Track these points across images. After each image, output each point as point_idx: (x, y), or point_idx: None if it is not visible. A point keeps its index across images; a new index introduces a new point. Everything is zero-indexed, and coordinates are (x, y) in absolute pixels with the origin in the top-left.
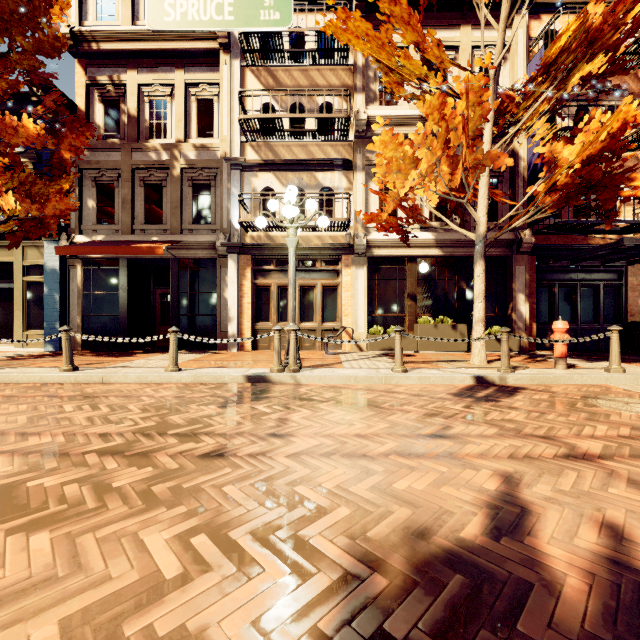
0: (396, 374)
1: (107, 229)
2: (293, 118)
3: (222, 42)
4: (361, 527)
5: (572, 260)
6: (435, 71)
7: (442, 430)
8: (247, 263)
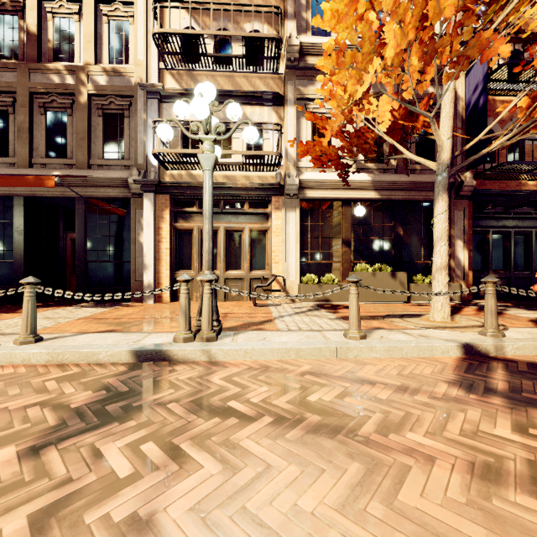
0: (354, 344)
1: None
2: (218, 47)
3: None
4: None
5: (506, 206)
6: None
7: None
8: (165, 203)
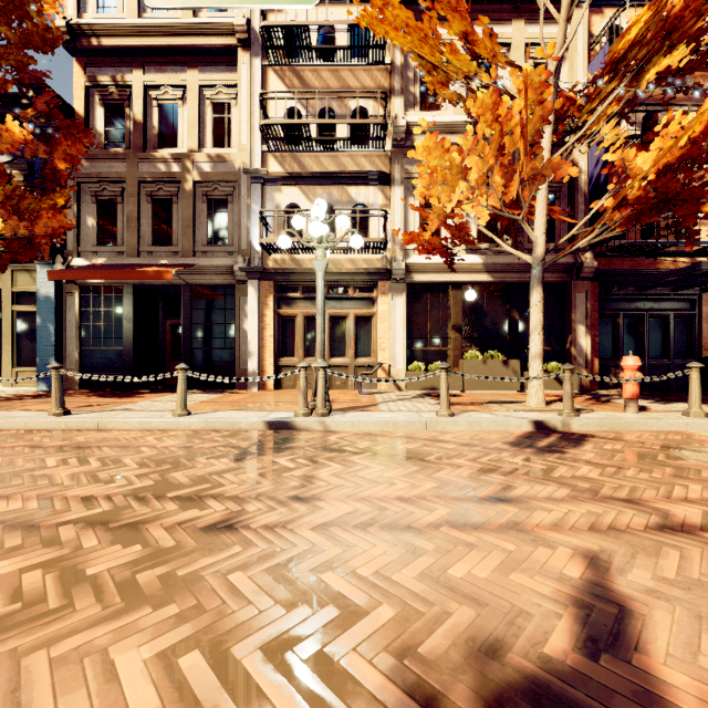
0: (442, 419)
1: (109, 251)
2: (322, 125)
3: (241, 38)
4: (410, 638)
5: (639, 287)
6: (486, 67)
7: (502, 491)
8: (269, 290)
